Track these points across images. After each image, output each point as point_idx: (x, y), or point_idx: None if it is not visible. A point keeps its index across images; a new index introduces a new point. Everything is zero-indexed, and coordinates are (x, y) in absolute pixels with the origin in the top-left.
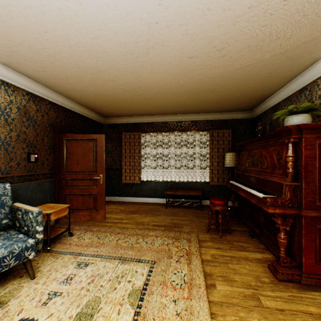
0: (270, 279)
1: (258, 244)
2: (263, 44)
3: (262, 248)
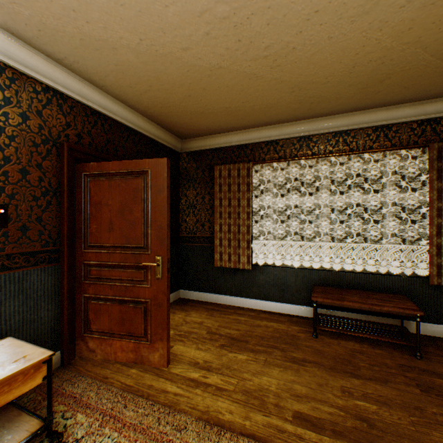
0: None
1: None
2: None
3: None
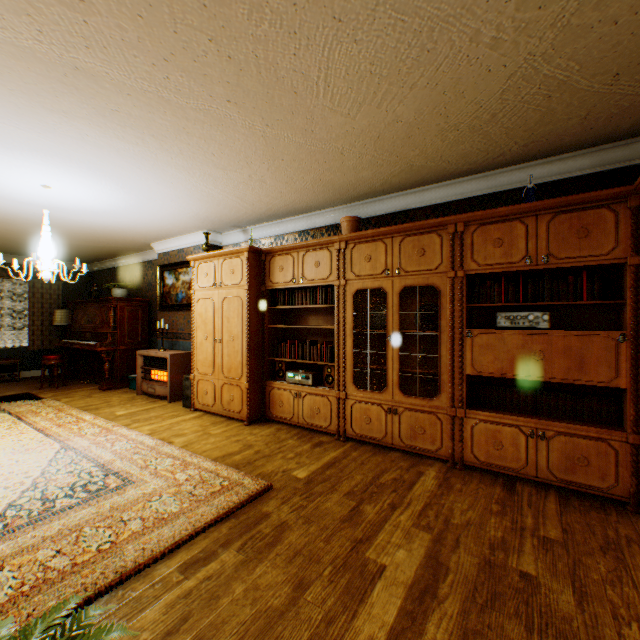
0: (100, 391)
1: (94, 384)
2: (96, 242)
3: (97, 385)
